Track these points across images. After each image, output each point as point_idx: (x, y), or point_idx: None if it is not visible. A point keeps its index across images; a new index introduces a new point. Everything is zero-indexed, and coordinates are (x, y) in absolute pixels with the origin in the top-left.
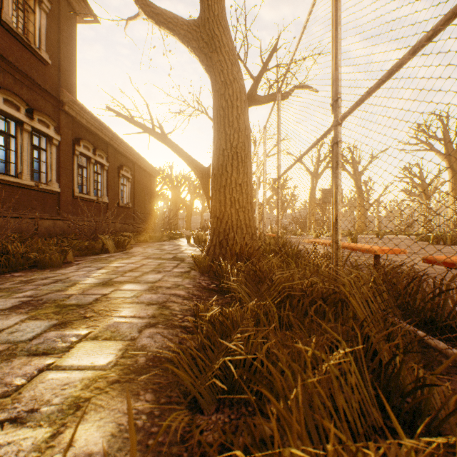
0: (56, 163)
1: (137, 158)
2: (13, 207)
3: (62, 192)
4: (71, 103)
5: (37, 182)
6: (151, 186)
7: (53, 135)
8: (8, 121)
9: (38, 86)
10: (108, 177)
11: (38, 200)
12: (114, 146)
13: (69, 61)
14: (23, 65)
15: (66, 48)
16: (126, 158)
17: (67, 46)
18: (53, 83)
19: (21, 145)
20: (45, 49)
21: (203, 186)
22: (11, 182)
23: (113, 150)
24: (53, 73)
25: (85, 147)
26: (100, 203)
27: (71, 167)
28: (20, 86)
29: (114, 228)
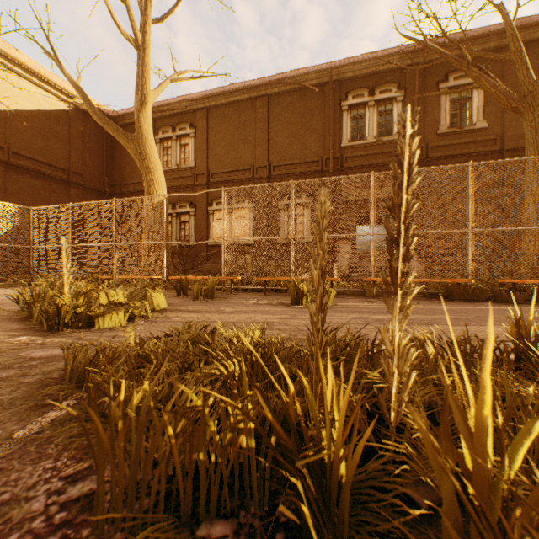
0: None
1: None
2: None
3: None
4: None
5: None
6: None
7: None
8: None
9: None
10: None
11: None
12: None
13: None
14: None
15: None
16: None
17: None
18: None
19: None
20: None
21: None
22: None
23: None
24: None
25: None
26: None
27: None
28: None
29: None
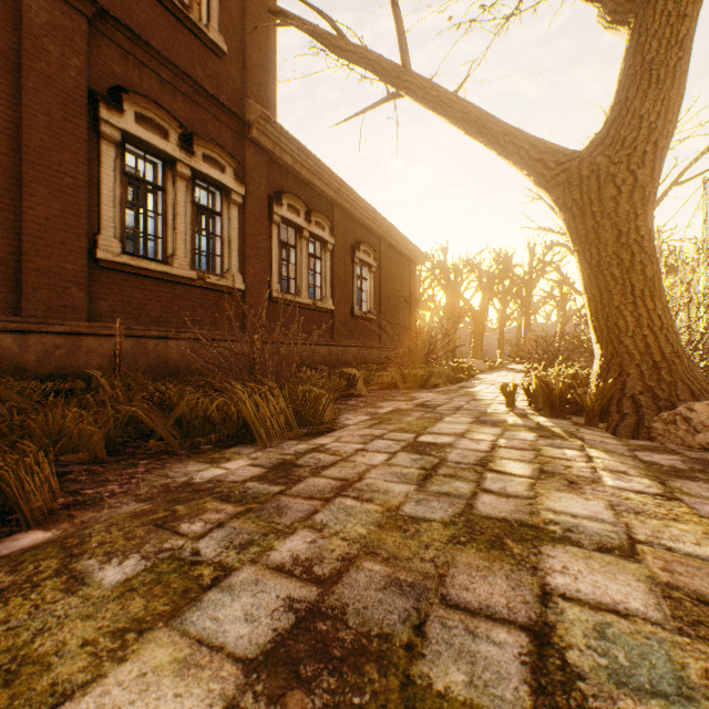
0: (239, 237)
1: (384, 229)
2: (159, 319)
3: (249, 291)
4: (262, 121)
5: (203, 272)
6: (409, 281)
7: (232, 184)
8: (154, 162)
9: (202, 94)
10: (333, 264)
11: (206, 305)
12: (344, 207)
13: (262, 51)
14: (176, 56)
15: (255, 26)
16: (366, 229)
17: (258, 23)
18: (234, 92)
19: (173, 204)
20: (217, 28)
21: (567, 213)
22: (153, 272)
23: (343, 215)
24: (234, 72)
25: (291, 209)
26: (319, 310)
27: (266, 245)
28: (171, 95)
29: (343, 355)
